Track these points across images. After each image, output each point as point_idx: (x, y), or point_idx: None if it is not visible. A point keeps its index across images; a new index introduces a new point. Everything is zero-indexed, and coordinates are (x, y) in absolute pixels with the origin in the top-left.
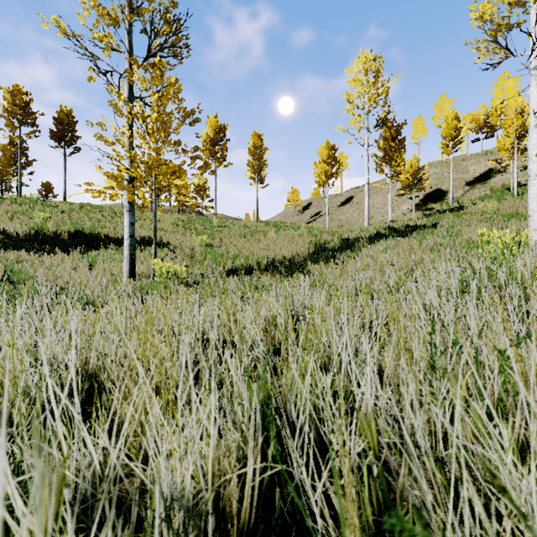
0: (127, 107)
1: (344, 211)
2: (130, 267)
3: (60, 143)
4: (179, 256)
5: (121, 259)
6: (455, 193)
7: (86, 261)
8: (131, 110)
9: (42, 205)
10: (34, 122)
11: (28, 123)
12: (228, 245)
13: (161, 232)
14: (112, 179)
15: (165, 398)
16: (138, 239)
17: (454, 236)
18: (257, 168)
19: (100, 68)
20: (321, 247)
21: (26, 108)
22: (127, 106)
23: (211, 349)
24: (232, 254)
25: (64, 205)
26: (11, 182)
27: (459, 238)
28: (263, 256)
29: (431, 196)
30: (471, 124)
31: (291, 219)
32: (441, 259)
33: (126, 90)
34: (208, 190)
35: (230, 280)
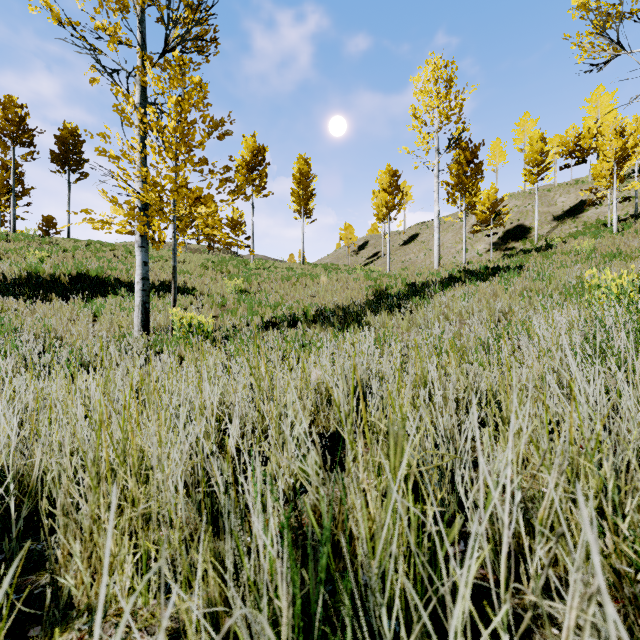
0: (137, 114)
1: (407, 251)
2: (142, 318)
3: (63, 167)
4: (207, 304)
5: (133, 308)
6: (540, 229)
7: (90, 310)
8: (142, 117)
9: (40, 243)
10: (31, 142)
11: (23, 143)
12: (268, 291)
13: (186, 275)
14: (119, 206)
15: (143, 547)
16: (157, 284)
17: (546, 279)
18: (303, 198)
19: (104, 66)
20: (383, 294)
21: (21, 124)
22: (137, 113)
23: (230, 446)
24: (273, 302)
25: (67, 242)
26: (4, 215)
27: (553, 282)
28: (311, 304)
29: (512, 233)
30: (559, 148)
31: (344, 261)
32: (536, 308)
33: (137, 93)
34: (244, 226)
35: (269, 335)
